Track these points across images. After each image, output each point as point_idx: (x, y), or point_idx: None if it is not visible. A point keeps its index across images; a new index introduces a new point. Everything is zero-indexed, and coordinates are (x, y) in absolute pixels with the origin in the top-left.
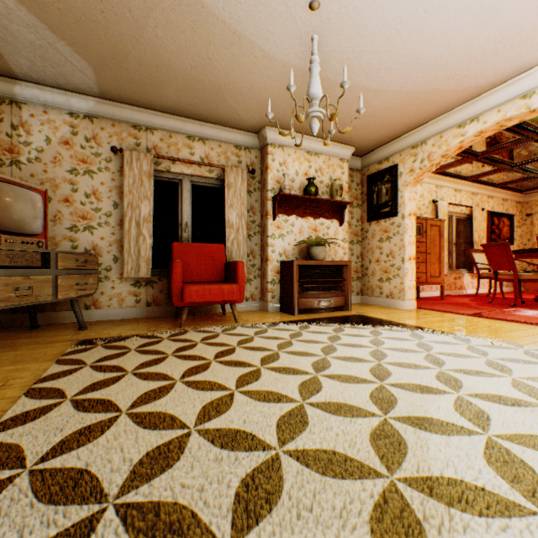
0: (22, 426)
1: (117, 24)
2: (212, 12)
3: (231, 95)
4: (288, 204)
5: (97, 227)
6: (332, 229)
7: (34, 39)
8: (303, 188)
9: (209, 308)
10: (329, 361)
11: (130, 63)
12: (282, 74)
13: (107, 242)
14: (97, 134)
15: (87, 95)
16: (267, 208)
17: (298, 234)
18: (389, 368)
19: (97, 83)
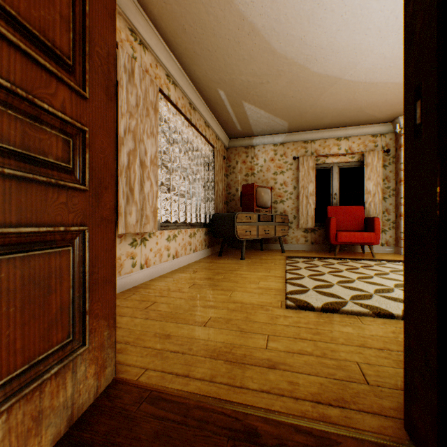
0: (294, 271)
1: (304, 104)
2: (357, 82)
3: (368, 109)
4: None
5: (285, 200)
6: None
7: (266, 121)
8: None
9: (351, 248)
10: None
11: (307, 115)
12: None
13: (290, 208)
14: (285, 152)
15: (281, 133)
16: (400, 177)
17: None
18: None
19: (288, 127)
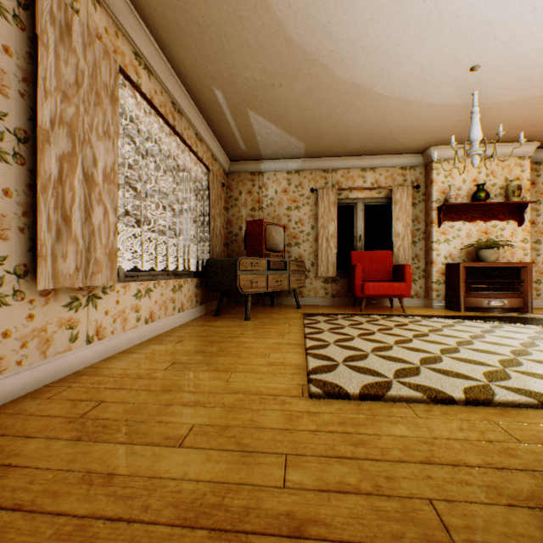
0: (315, 335)
1: (325, 121)
2: (389, 97)
3: (399, 134)
4: (454, 211)
5: (301, 243)
6: (507, 231)
7: (278, 140)
8: (471, 195)
9: (378, 301)
10: (484, 337)
11: (328, 136)
12: (445, 111)
13: (307, 253)
14: (301, 182)
15: (297, 158)
16: (431, 218)
17: (465, 238)
18: (540, 345)
19: (305, 151)
